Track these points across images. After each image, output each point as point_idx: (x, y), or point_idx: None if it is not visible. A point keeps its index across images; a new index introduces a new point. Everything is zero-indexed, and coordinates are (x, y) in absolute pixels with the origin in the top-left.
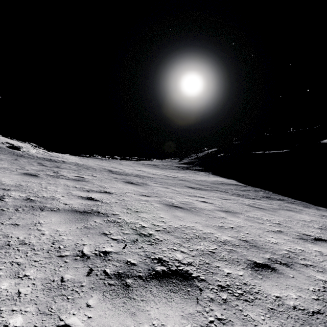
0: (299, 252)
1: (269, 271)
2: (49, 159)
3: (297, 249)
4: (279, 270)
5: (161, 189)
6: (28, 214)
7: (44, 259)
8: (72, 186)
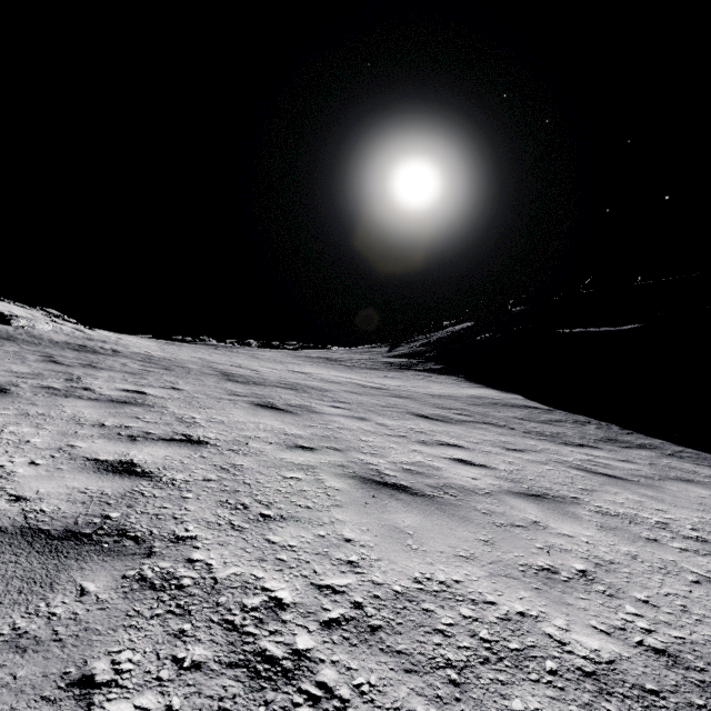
0: None
1: None
2: (80, 345)
3: None
4: None
5: (347, 425)
6: None
7: None
8: (93, 423)
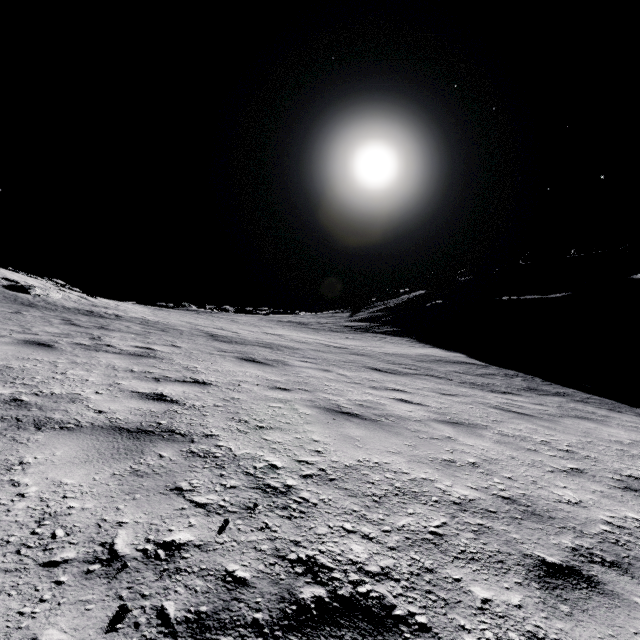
0: (635, 527)
1: (583, 589)
2: (88, 311)
3: (628, 517)
4: (606, 584)
5: (314, 374)
6: (2, 439)
7: (1, 577)
8: (125, 369)
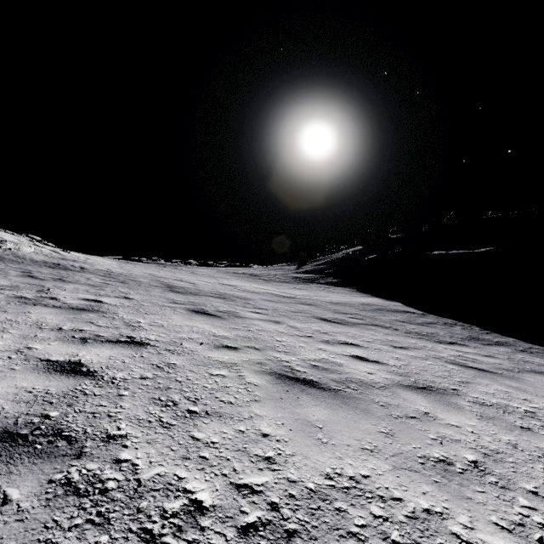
0: None
1: None
2: (55, 263)
3: None
4: None
5: (265, 327)
6: None
7: None
8: (52, 327)
